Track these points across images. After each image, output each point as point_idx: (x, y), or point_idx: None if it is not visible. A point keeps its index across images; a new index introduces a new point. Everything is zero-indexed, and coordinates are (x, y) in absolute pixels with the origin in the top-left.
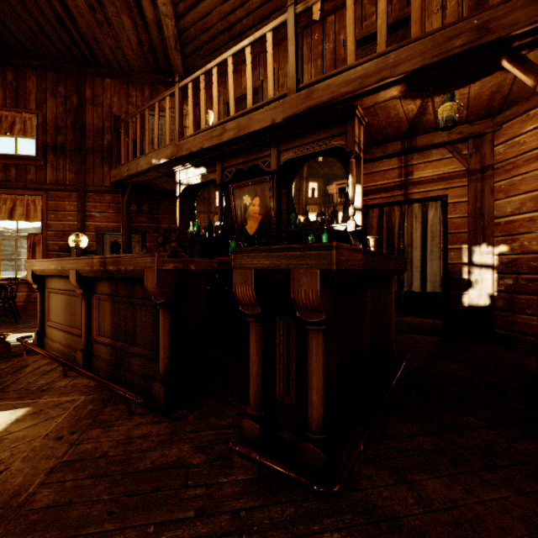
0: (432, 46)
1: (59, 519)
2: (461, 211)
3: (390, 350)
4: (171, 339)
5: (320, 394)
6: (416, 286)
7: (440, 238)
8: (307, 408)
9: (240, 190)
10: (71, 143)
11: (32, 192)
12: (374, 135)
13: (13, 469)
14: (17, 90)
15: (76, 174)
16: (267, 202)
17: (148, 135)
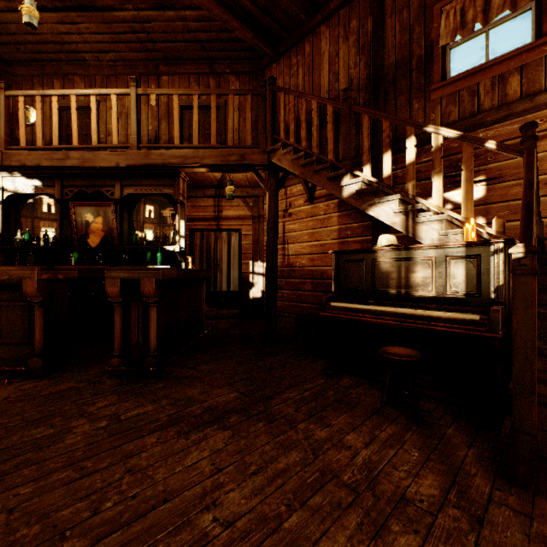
0: (221, 155)
1: (5, 414)
2: (249, 240)
3: (202, 326)
4: (46, 326)
5: (155, 335)
6: (225, 287)
7: (238, 256)
8: (149, 343)
9: (83, 208)
10: None
11: None
12: (196, 183)
13: None
14: None
15: None
16: (110, 222)
17: None
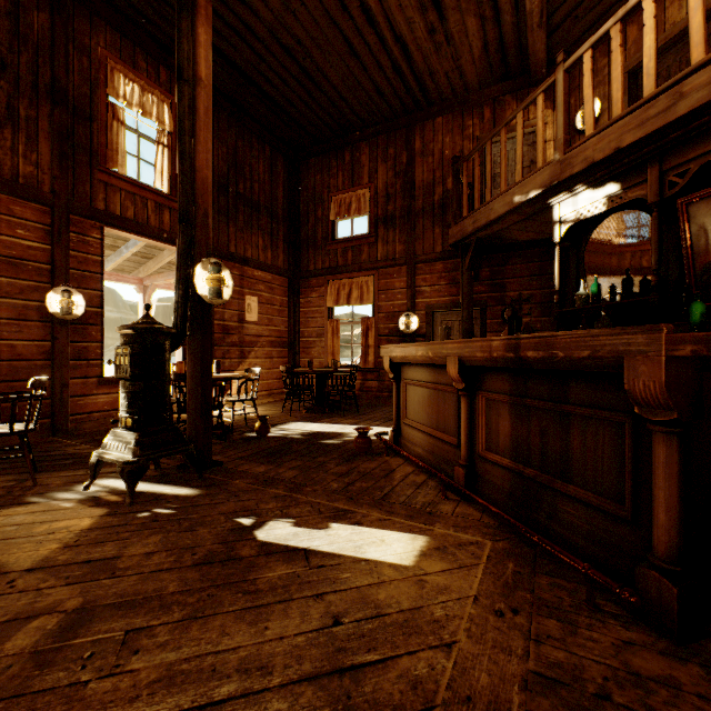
0: None
1: None
2: None
3: None
4: (681, 493)
5: None
6: None
7: None
8: None
9: (709, 202)
10: (400, 210)
11: (365, 273)
12: None
13: (464, 648)
14: (352, 168)
15: (404, 244)
16: None
17: (504, 166)
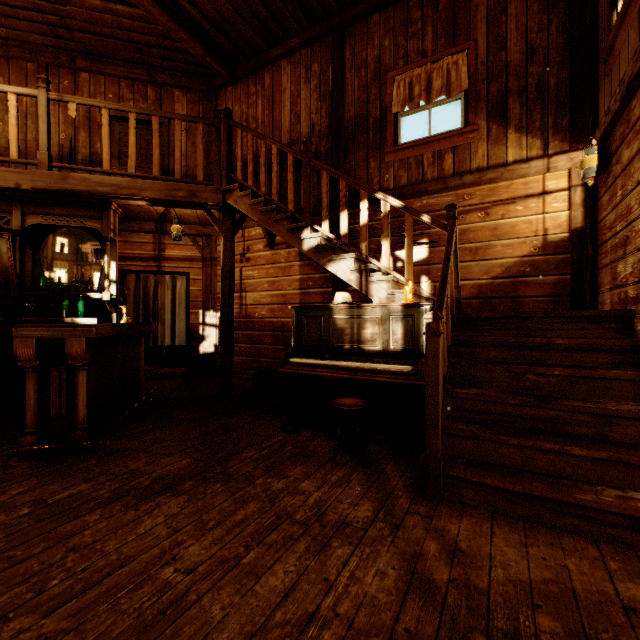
0: (166, 189)
1: None
2: (199, 286)
3: (140, 389)
4: None
5: (85, 404)
6: (168, 341)
7: (186, 304)
8: (76, 414)
9: None
10: None
11: None
12: (131, 214)
13: None
14: None
15: None
16: (5, 259)
17: None
